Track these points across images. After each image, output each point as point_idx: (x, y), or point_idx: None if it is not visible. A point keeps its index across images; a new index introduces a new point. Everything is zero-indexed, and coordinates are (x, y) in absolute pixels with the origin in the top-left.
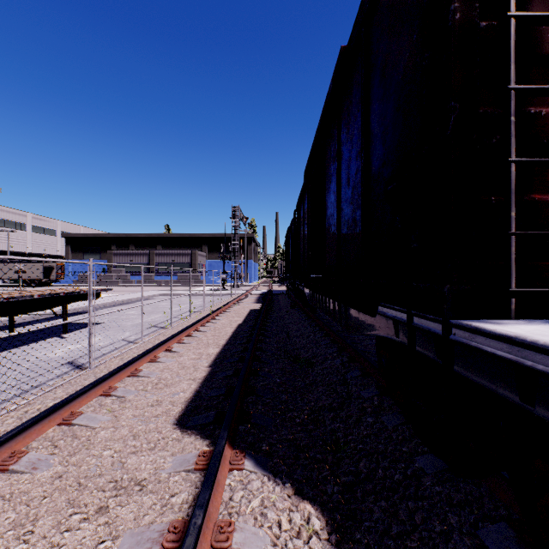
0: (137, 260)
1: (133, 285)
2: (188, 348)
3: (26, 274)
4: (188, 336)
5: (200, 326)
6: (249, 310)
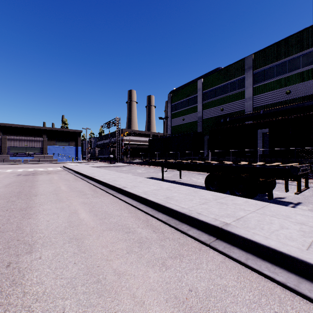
0: None
1: None
2: None
3: None
4: None
5: None
6: None
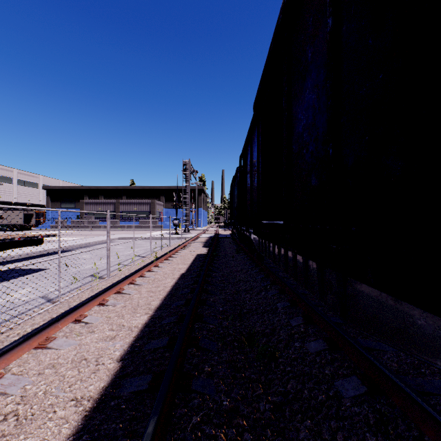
0: (105, 208)
1: (100, 229)
2: (108, 315)
3: (9, 220)
4: (117, 293)
5: (138, 277)
6: (195, 255)
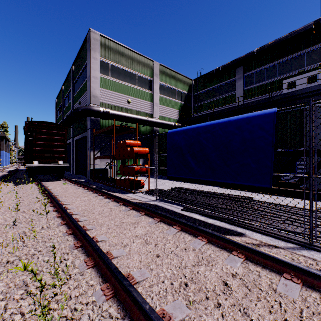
0: None
1: None
2: None
3: None
4: None
5: None
6: (2, 174)
